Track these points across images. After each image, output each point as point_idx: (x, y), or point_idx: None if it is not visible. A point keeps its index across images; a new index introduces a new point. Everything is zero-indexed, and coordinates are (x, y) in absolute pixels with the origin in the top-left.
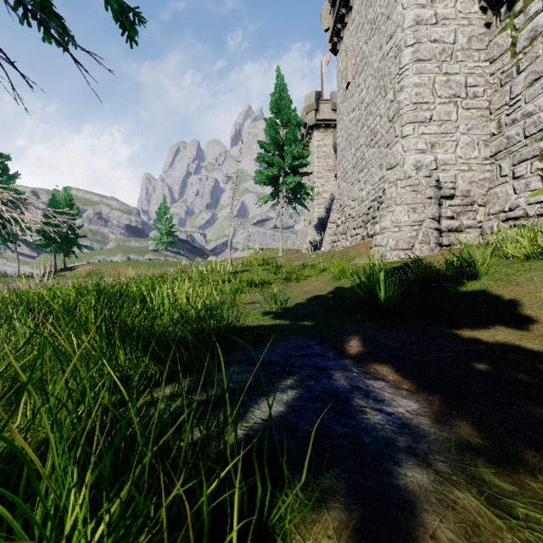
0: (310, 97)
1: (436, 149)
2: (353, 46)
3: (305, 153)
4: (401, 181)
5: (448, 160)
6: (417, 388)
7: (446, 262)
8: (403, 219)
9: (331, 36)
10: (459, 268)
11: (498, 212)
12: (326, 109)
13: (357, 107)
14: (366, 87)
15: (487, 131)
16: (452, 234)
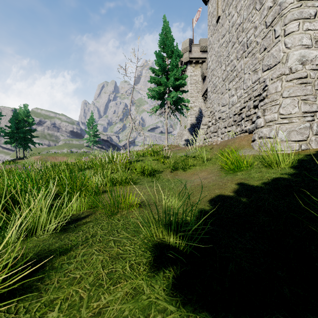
0: (185, 42)
1: None
2: None
3: (184, 75)
4: (286, 75)
5: None
6: None
7: None
8: (293, 110)
9: None
10: None
11: None
12: (196, 51)
13: (227, 32)
14: (237, 11)
15: None
16: None
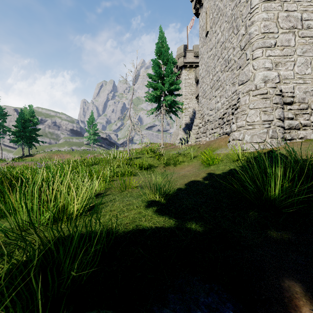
0: (180, 48)
1: (279, 67)
2: (211, 6)
3: (178, 81)
4: (253, 91)
5: (288, 76)
6: None
7: None
8: (256, 119)
9: (195, 4)
10: None
11: None
12: (190, 56)
13: (214, 46)
14: (221, 31)
15: None
16: (292, 131)
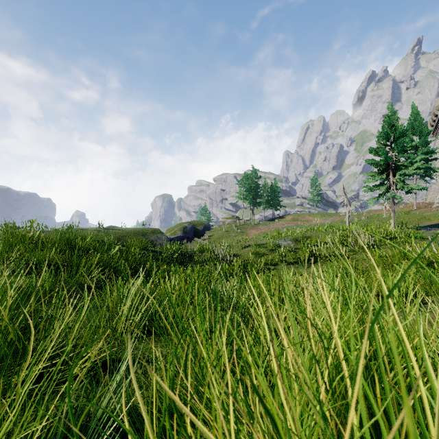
0: None
1: None
2: None
3: (434, 149)
4: None
5: None
6: None
7: None
8: None
9: None
10: None
11: None
12: None
13: None
14: None
15: None
16: None
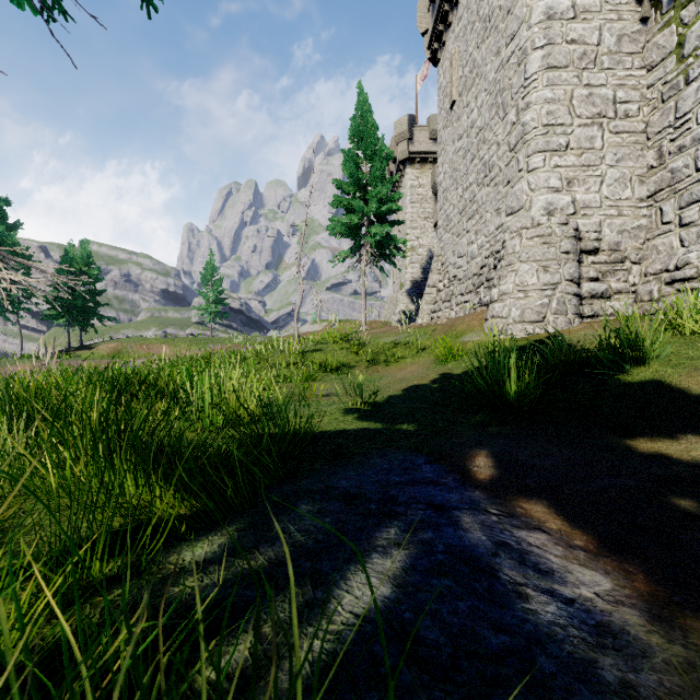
0: (401, 122)
1: (574, 187)
2: (460, 52)
3: (396, 195)
4: (527, 230)
5: (590, 202)
6: (598, 545)
7: (601, 340)
8: (530, 281)
9: (430, 40)
10: (618, 348)
11: (659, 272)
12: (422, 139)
13: (465, 133)
14: (477, 107)
15: (643, 163)
16: (596, 301)
